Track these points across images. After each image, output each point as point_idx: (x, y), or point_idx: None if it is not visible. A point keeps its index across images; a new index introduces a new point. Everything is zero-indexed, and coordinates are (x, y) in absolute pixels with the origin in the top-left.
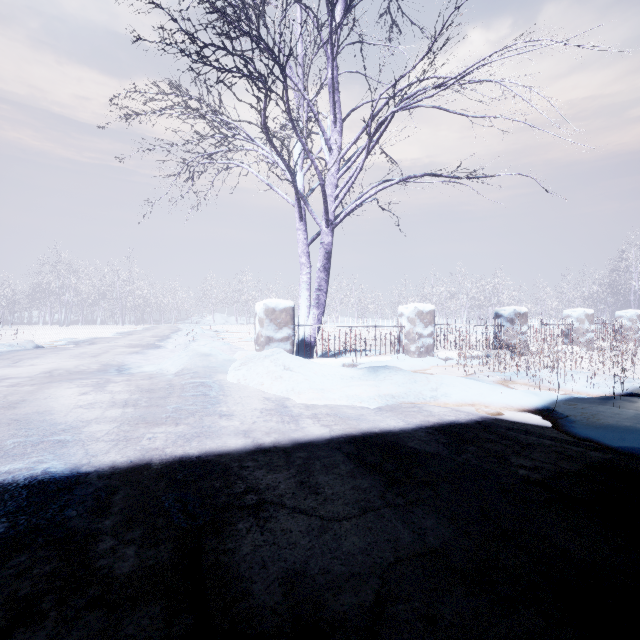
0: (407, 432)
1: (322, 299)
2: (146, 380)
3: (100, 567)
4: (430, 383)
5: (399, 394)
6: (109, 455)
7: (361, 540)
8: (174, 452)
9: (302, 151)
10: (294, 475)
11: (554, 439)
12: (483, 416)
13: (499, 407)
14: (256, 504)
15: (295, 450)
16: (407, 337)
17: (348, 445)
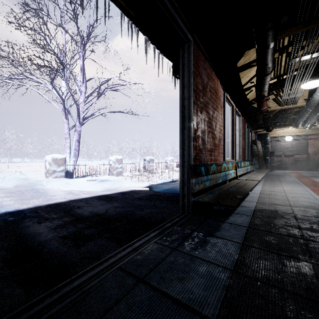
0: (112, 194)
1: (77, 154)
2: (2, 190)
3: (49, 217)
4: (119, 183)
5: (109, 187)
6: (24, 206)
7: (102, 207)
8: (45, 203)
9: (66, 89)
10: (84, 203)
11: (146, 192)
12: (132, 189)
13: (137, 187)
14: (78, 207)
15: (82, 199)
16: (112, 168)
17: (96, 197)
